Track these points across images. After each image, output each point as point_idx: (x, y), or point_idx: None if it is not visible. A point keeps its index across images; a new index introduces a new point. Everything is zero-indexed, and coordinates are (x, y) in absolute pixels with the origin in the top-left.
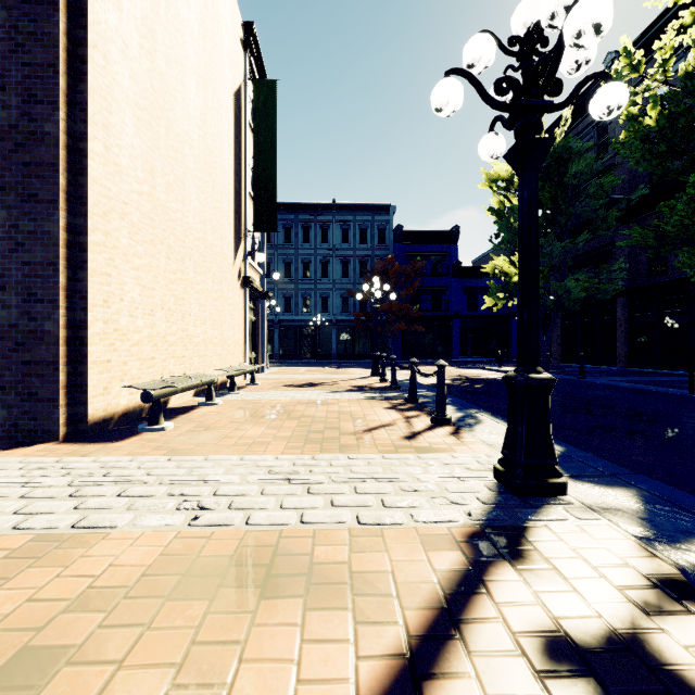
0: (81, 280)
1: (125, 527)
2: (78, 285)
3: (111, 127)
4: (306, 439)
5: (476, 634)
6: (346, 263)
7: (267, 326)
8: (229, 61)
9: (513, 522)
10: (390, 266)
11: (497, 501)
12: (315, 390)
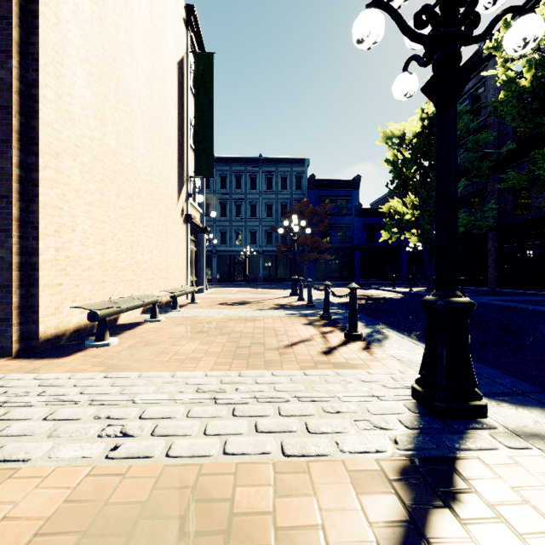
0: (33, 212)
1: (38, 460)
2: (31, 216)
3: (62, 78)
4: (234, 354)
5: None
6: (270, 205)
7: (207, 255)
8: (173, 35)
9: (442, 453)
10: (305, 207)
11: (420, 424)
12: (244, 308)
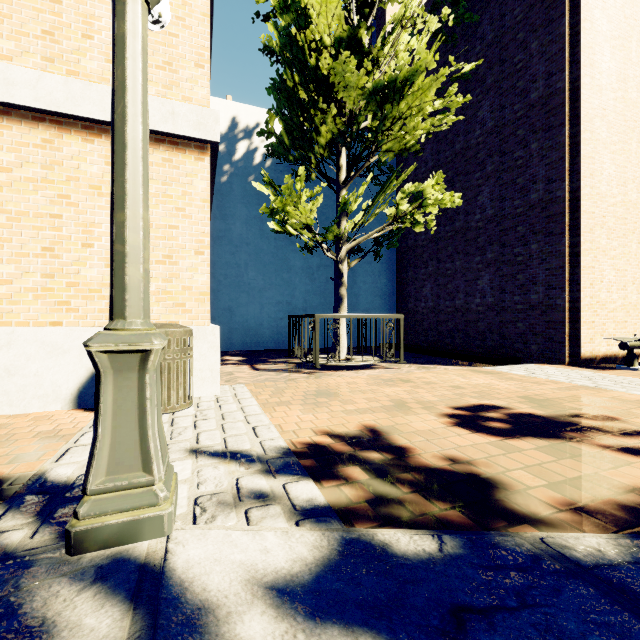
0: (577, 274)
1: (622, 391)
2: (575, 277)
3: (594, 172)
4: None
5: None
6: None
7: None
8: None
9: None
10: None
11: None
12: None
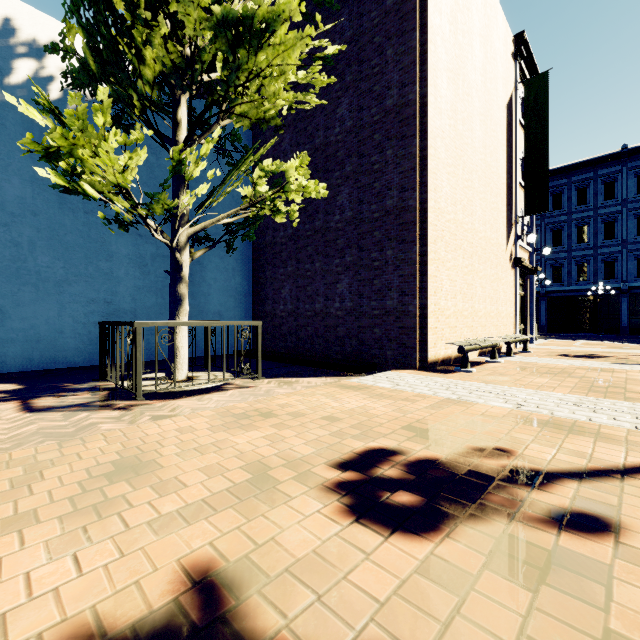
0: (425, 282)
1: (483, 403)
2: (423, 284)
3: (437, 188)
4: (589, 390)
5: None
6: None
7: None
8: (502, 82)
9: None
10: None
11: None
12: (596, 360)
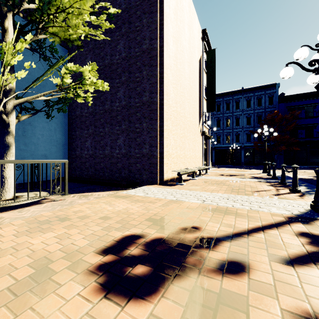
0: (162, 140)
1: (187, 201)
2: (161, 141)
3: (168, 94)
4: (231, 191)
5: (281, 228)
6: (249, 117)
7: None
8: (197, 49)
9: (309, 217)
10: (276, 116)
11: (307, 212)
12: (233, 177)
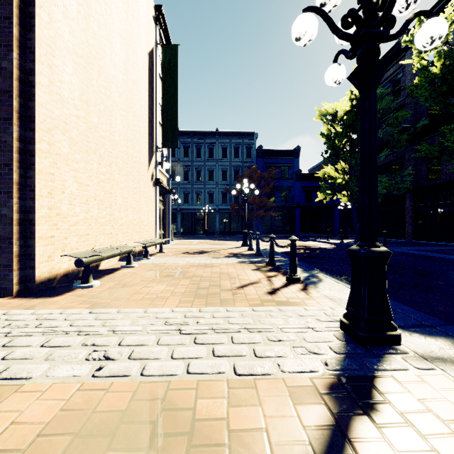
0: (30, 177)
1: (38, 378)
2: (28, 181)
3: (54, 67)
4: (196, 294)
5: None
6: (225, 171)
7: (173, 212)
8: (145, 30)
9: (363, 372)
10: (254, 173)
11: (346, 350)
12: (203, 256)
